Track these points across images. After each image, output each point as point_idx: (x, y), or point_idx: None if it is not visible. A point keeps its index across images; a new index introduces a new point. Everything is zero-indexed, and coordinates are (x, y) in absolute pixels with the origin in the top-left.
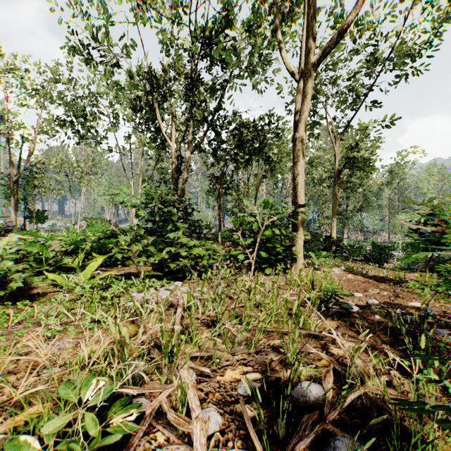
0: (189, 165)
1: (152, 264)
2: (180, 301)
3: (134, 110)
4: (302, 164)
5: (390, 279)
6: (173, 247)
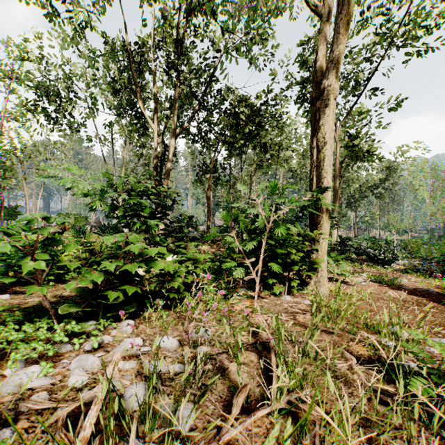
0: (175, 154)
1: (80, 290)
2: (83, 431)
3: (111, 89)
4: (329, 129)
5: (438, 294)
6: (114, 261)
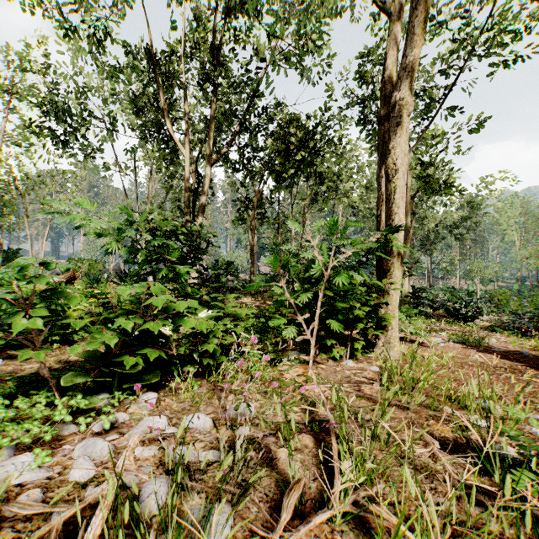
0: (211, 185)
1: (89, 355)
2: None
3: (132, 106)
4: (402, 153)
5: (535, 358)
6: (132, 318)
